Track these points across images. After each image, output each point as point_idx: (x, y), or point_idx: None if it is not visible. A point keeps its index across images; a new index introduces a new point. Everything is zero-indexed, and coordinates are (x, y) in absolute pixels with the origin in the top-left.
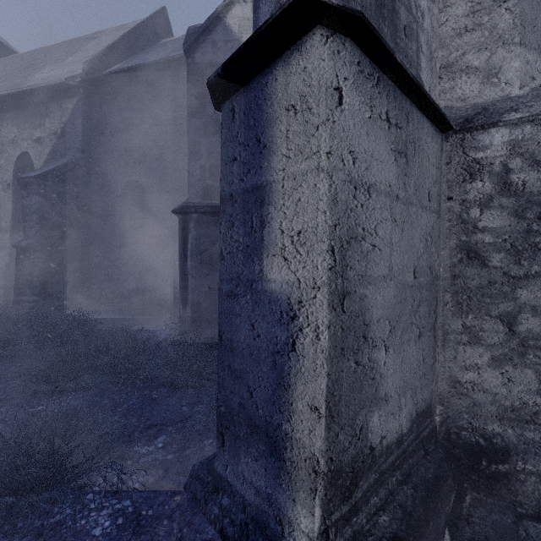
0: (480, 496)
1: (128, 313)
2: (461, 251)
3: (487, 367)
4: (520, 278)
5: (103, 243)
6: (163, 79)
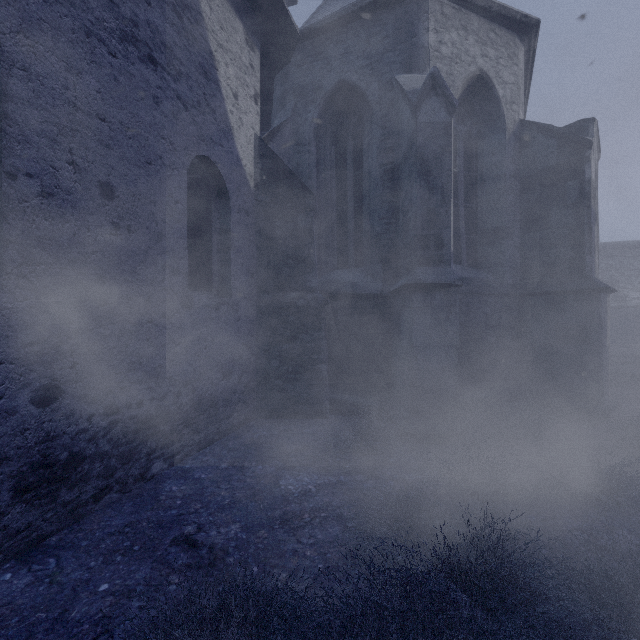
0: None
1: None
2: None
3: None
4: None
5: None
6: None
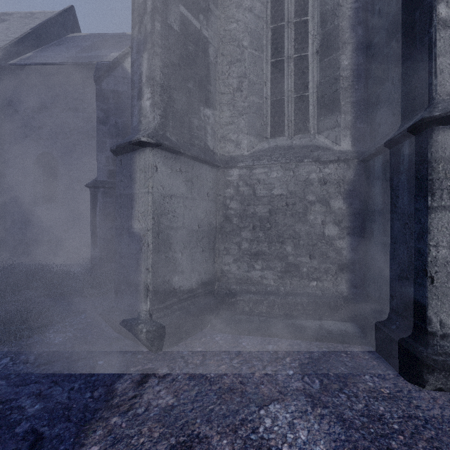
0: (224, 311)
1: (41, 259)
2: (224, 217)
3: (232, 263)
4: (242, 228)
5: (17, 202)
6: (74, 76)
